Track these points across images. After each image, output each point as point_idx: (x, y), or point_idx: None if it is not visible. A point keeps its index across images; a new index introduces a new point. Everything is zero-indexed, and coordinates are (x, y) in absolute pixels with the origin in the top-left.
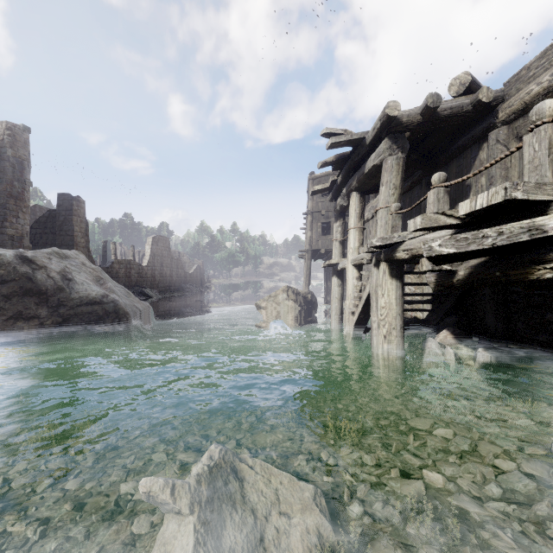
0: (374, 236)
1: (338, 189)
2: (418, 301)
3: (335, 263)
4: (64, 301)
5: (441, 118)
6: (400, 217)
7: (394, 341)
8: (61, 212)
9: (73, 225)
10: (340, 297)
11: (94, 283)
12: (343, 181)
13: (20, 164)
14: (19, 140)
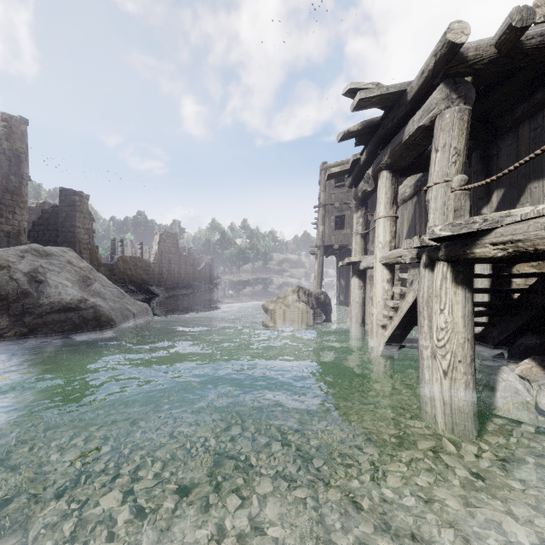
0: (399, 229)
1: (360, 171)
2: (475, 313)
3: (357, 260)
4: (30, 308)
5: (524, 51)
6: (467, 195)
7: (461, 381)
8: (64, 208)
9: (76, 222)
10: (361, 302)
11: (77, 285)
12: (368, 160)
13: (17, 157)
14: (16, 132)
